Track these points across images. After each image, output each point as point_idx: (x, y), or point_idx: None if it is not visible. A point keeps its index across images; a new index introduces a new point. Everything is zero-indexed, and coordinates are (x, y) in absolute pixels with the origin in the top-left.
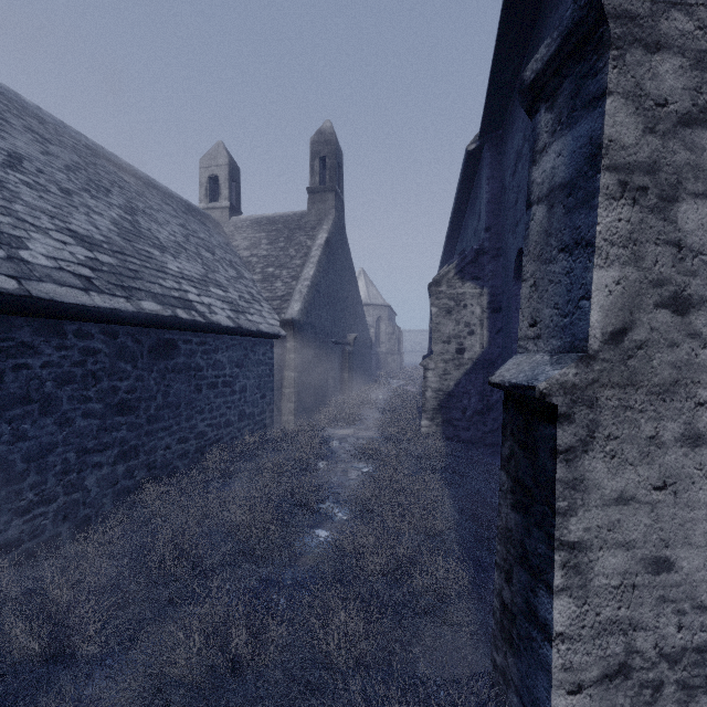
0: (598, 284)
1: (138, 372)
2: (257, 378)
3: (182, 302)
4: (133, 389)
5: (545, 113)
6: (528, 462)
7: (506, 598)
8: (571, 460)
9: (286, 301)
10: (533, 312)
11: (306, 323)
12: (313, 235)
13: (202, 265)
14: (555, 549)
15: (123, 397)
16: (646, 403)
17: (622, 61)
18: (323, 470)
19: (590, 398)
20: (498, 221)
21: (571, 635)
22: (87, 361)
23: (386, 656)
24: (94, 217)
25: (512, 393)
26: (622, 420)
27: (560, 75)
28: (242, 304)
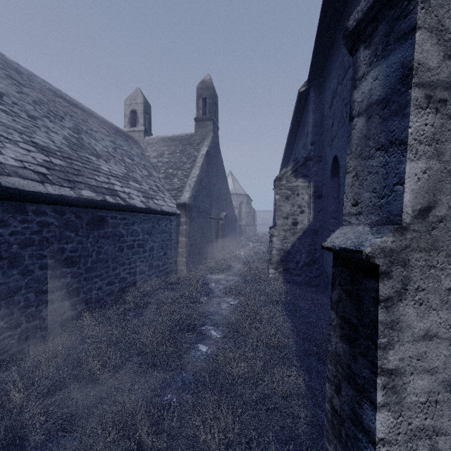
0: (409, 173)
1: (79, 238)
2: (161, 241)
3: (110, 191)
4: (75, 249)
5: (363, 50)
6: (354, 306)
7: (336, 404)
8: (390, 306)
9: (180, 191)
10: (355, 195)
11: (193, 205)
12: (198, 149)
13: (125, 167)
14: (377, 375)
15: (68, 255)
16: (445, 263)
17: (428, 3)
18: (204, 303)
19: (403, 259)
20: (320, 138)
21: (390, 440)
22: (43, 231)
23: (247, 441)
24: (51, 134)
25: (339, 255)
26: (427, 276)
27: (376, 20)
28: (151, 193)
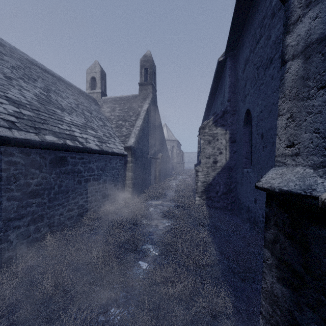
0: None
1: (43, 174)
2: (112, 176)
3: (70, 136)
4: (40, 183)
5: None
6: (297, 251)
7: None
8: None
9: (128, 137)
10: (290, 136)
11: (137, 148)
12: (141, 106)
13: (84, 119)
14: None
15: (33, 188)
16: None
17: None
18: (145, 224)
19: None
20: (234, 96)
21: None
22: (10, 169)
23: None
24: (24, 91)
25: (275, 195)
26: None
27: None
28: (104, 138)
